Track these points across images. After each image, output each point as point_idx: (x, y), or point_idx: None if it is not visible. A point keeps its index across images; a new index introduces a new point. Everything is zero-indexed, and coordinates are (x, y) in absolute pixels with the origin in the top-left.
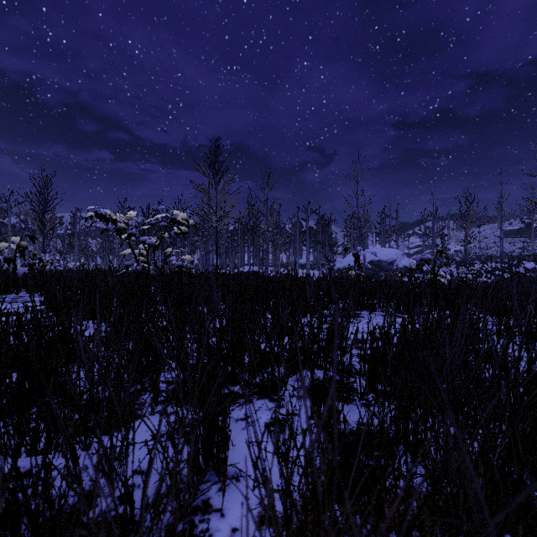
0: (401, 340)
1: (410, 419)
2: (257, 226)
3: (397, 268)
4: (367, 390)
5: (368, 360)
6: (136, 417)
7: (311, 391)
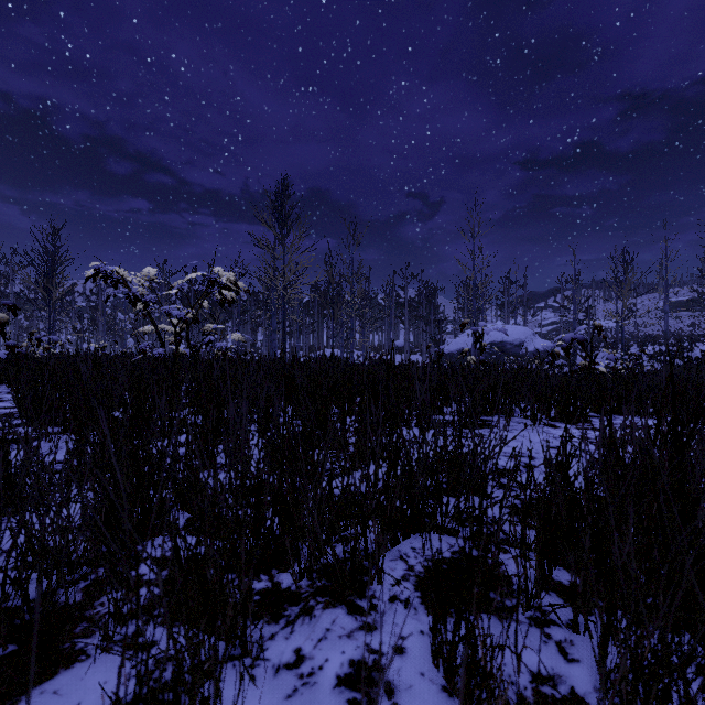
0: (592, 483)
1: (669, 701)
2: (338, 295)
3: (526, 353)
4: (537, 588)
5: (539, 528)
6: (70, 658)
7: (434, 610)
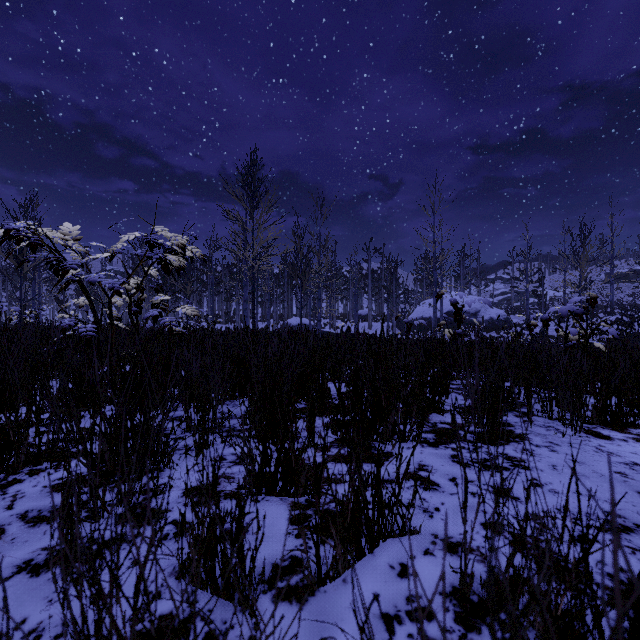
0: None
1: None
2: (306, 266)
3: (483, 321)
4: None
5: None
6: None
7: None
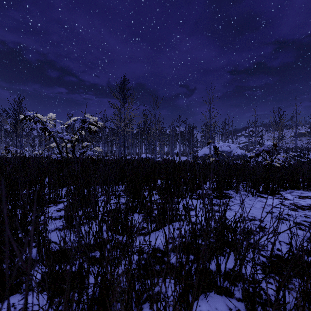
0: None
1: None
2: (149, 129)
3: (233, 155)
4: None
5: None
6: None
7: None
